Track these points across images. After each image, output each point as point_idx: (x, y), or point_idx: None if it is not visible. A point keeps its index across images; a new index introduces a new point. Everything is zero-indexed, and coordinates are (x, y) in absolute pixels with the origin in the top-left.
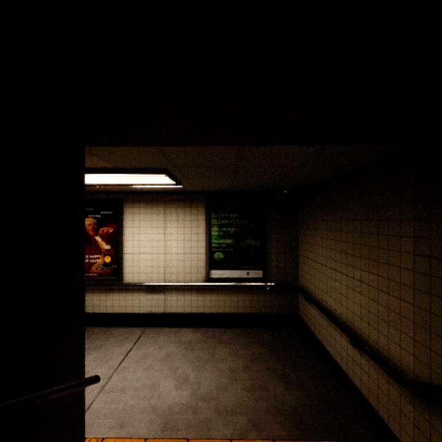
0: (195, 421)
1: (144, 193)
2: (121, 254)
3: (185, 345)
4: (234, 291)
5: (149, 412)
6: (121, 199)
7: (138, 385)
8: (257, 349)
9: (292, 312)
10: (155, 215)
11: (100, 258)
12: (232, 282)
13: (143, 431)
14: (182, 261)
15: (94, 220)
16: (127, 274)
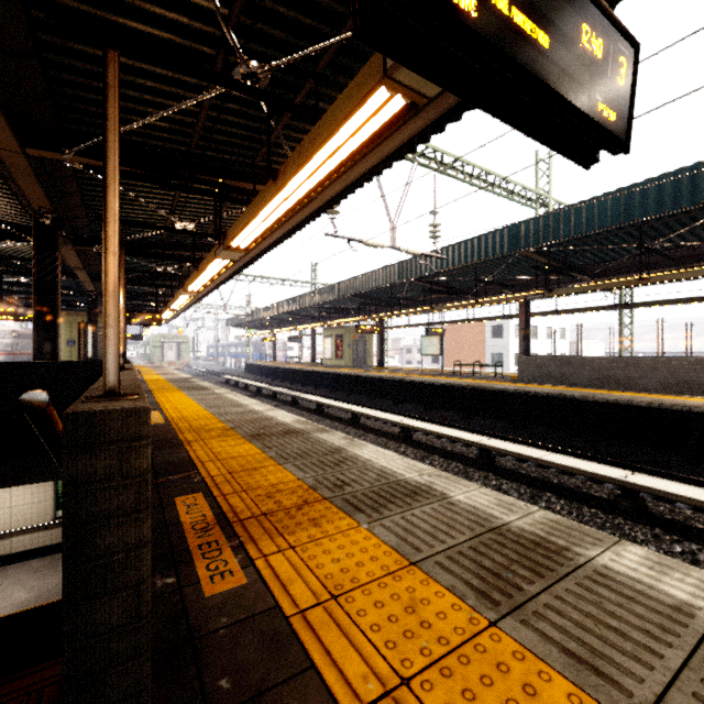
0: (40, 600)
1: None
2: None
3: (33, 571)
4: None
5: (8, 607)
6: None
7: None
8: None
9: None
10: None
11: None
12: None
13: (6, 613)
14: (30, 509)
15: None
16: None
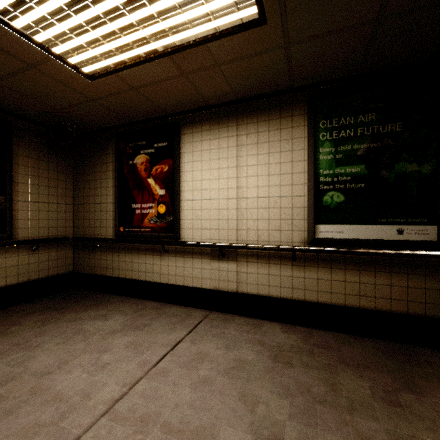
0: None
1: (208, 108)
2: (178, 201)
3: (271, 352)
4: (367, 266)
5: None
6: (178, 123)
7: (173, 420)
8: None
9: None
10: (222, 140)
11: (153, 208)
12: (362, 247)
13: None
14: (265, 209)
15: (147, 157)
16: (185, 230)
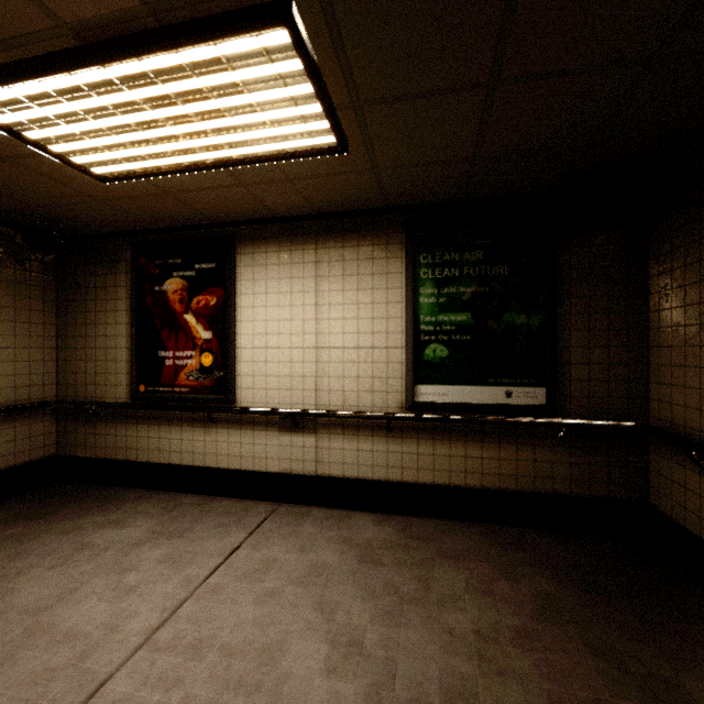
0: None
1: (276, 220)
2: (232, 349)
3: (358, 551)
4: (473, 436)
5: None
6: (232, 237)
7: (233, 642)
8: (544, 584)
9: (630, 497)
10: (296, 267)
11: (193, 357)
12: (468, 413)
13: None
14: (354, 364)
15: (184, 282)
16: (243, 390)
